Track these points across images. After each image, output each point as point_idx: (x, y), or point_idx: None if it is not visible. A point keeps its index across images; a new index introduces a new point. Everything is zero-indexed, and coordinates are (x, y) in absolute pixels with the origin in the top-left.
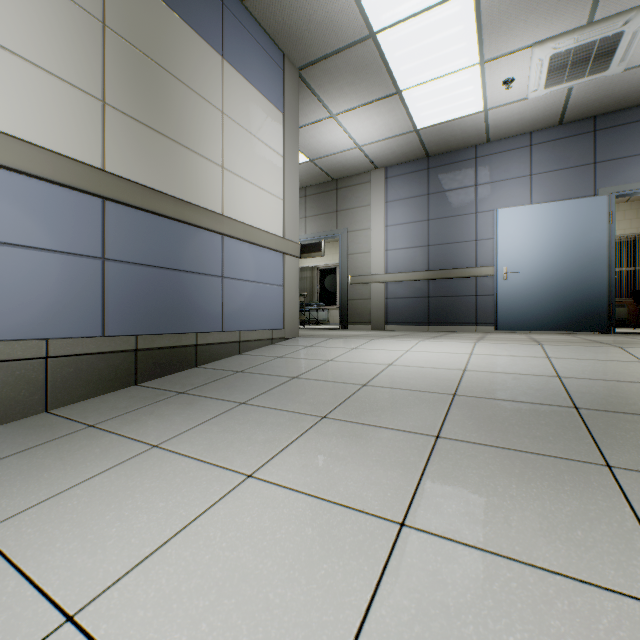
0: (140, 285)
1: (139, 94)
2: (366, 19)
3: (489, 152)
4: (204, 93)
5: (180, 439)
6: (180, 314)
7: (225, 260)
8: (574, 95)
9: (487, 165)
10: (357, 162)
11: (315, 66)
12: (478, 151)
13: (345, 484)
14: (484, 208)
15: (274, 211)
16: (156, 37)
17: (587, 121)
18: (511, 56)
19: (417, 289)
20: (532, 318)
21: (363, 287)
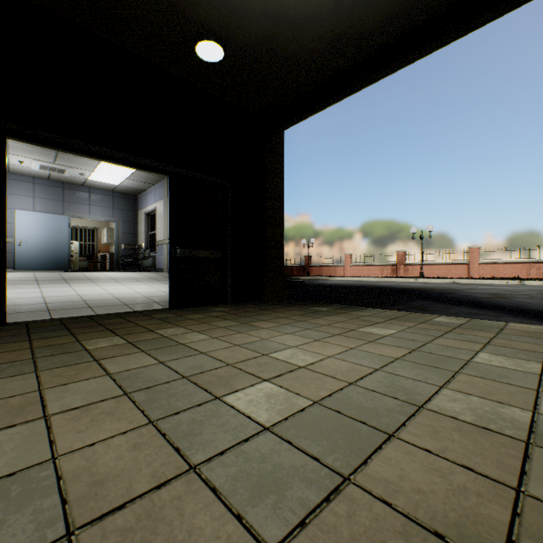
0: None
1: None
2: None
3: (11, 177)
4: None
5: None
6: None
7: None
8: (54, 174)
9: (9, 184)
10: None
11: None
12: None
13: None
14: (7, 206)
15: None
16: None
17: (61, 183)
18: (24, 157)
19: None
20: (35, 265)
21: None
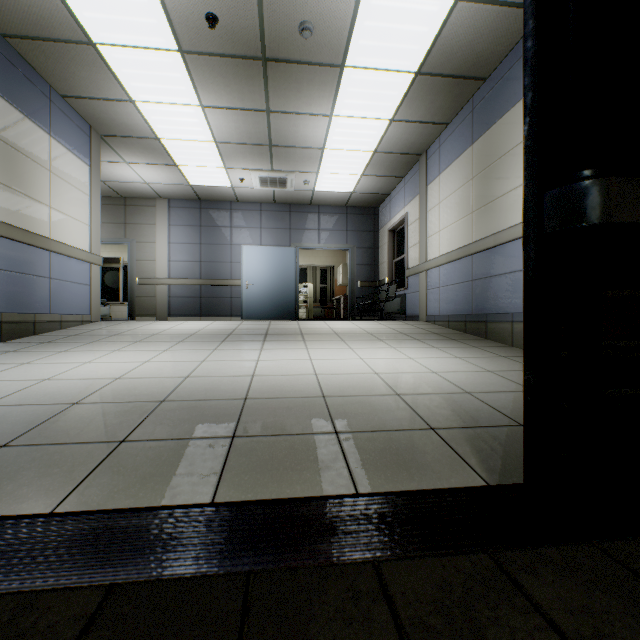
0: (3, 283)
1: (2, 167)
2: (154, 132)
3: (239, 208)
4: (39, 160)
5: (75, 349)
6: (25, 301)
7: (52, 267)
8: (277, 193)
9: (238, 216)
10: (145, 191)
11: (115, 138)
12: (233, 205)
13: (150, 348)
14: (236, 242)
15: (84, 234)
16: (11, 130)
17: (287, 205)
18: (240, 170)
19: (193, 291)
20: (261, 312)
21: (150, 287)
